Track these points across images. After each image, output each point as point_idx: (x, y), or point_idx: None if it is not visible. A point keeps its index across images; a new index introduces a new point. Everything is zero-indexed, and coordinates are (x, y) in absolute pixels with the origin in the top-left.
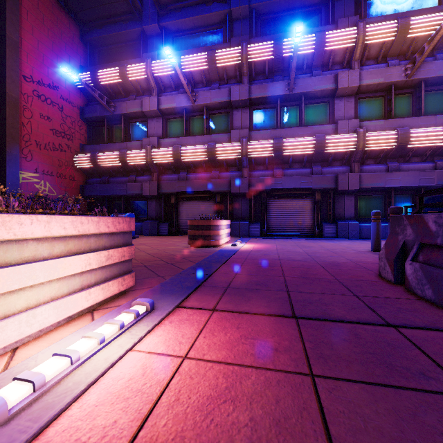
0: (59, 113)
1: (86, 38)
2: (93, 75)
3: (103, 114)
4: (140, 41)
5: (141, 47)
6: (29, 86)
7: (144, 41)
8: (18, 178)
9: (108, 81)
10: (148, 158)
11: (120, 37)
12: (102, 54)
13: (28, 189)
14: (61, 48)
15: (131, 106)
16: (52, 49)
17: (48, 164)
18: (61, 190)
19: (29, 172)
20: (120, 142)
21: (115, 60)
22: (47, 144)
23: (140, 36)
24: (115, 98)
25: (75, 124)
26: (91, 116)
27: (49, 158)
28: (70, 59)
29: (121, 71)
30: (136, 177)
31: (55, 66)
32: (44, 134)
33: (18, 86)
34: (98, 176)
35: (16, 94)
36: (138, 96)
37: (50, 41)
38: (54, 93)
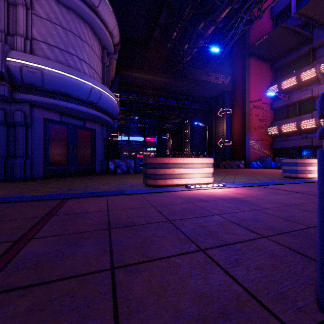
0: (261, 111)
1: (273, 67)
2: (278, 86)
3: (284, 104)
4: (309, 53)
5: (311, 57)
6: (251, 105)
7: (312, 52)
8: (249, 144)
9: (287, 86)
10: (317, 124)
11: (294, 57)
12: (282, 70)
13: (251, 148)
14: (262, 80)
15: (303, 95)
16: (259, 83)
17: (258, 135)
18: (262, 146)
19: (251, 141)
20: (295, 117)
21: (290, 71)
22: (257, 127)
23: (309, 51)
24: (291, 92)
25: (268, 113)
26: (276, 106)
27: (258, 133)
28: (265, 82)
29: (297, 78)
30: (307, 135)
31: (260, 90)
32: (256, 123)
33: (249, 107)
34: (280, 137)
35: (248, 110)
36: (308, 87)
37: (258, 80)
38: (259, 102)
